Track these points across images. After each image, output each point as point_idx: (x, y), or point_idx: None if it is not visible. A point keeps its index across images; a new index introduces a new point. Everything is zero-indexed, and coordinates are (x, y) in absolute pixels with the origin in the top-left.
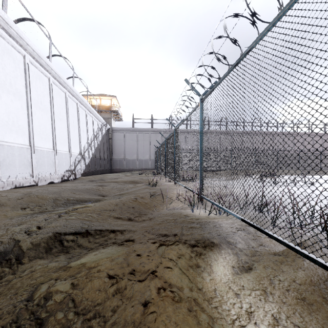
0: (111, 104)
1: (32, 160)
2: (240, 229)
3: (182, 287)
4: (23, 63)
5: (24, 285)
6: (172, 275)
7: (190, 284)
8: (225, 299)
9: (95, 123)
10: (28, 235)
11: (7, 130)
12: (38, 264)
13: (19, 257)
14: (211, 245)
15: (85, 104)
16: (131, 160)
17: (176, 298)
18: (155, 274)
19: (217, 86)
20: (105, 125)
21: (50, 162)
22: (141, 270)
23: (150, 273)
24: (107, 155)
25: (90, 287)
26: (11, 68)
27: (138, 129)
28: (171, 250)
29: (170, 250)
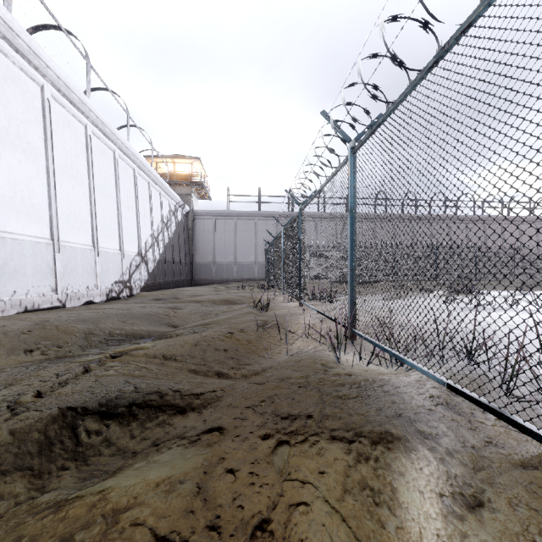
0: (193, 171)
1: (56, 264)
2: (439, 402)
3: None
4: (41, 98)
5: None
6: (309, 537)
7: None
8: None
9: (164, 203)
10: (10, 413)
11: (11, 212)
12: (16, 483)
13: None
14: (387, 444)
15: (148, 171)
16: (225, 265)
17: None
18: (268, 533)
19: (386, 117)
20: (182, 207)
21: (87, 268)
22: (234, 521)
23: (256, 530)
24: (186, 255)
25: None
26: (19, 106)
27: (236, 213)
28: (304, 460)
29: (300, 459)
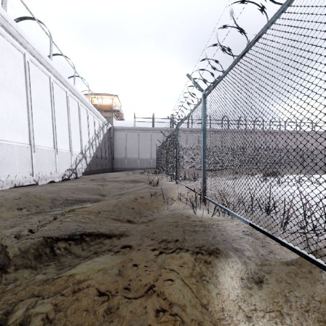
0: (113, 103)
1: (32, 159)
2: (247, 233)
3: (184, 306)
4: (23, 61)
5: (1, 303)
6: (173, 292)
7: (194, 302)
8: (235, 321)
9: (96, 122)
10: (17, 240)
11: (6, 129)
12: (24, 273)
13: (5, 265)
14: (216, 253)
15: (87, 103)
16: (132, 159)
17: (178, 322)
18: (153, 290)
19: (221, 79)
20: (107, 124)
21: (51, 161)
22: (137, 285)
23: (147, 289)
24: (109, 154)
25: (76, 308)
26: (11, 66)
27: (139, 128)
28: (172, 260)
29: (171, 259)
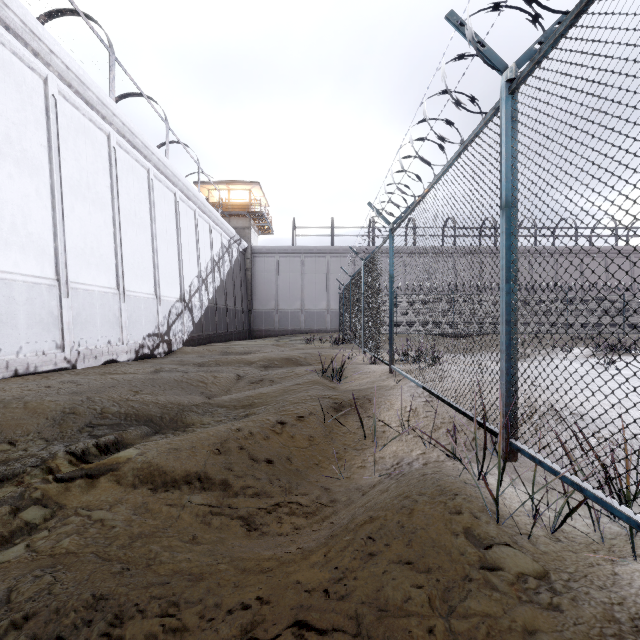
0: (251, 200)
1: (62, 312)
2: None
3: None
4: (44, 95)
5: None
6: None
7: None
8: None
9: (215, 237)
10: None
11: None
12: None
13: None
14: None
15: (194, 197)
16: (290, 313)
17: None
18: None
19: None
20: (238, 242)
21: (109, 317)
22: None
23: None
24: (242, 302)
25: None
26: (10, 102)
27: (303, 250)
28: None
29: None
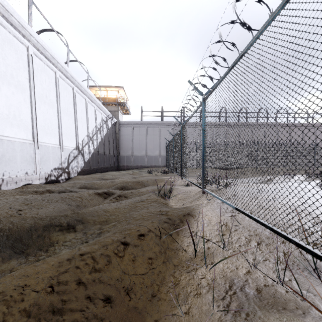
0: (119, 96)
1: None
2: None
3: None
4: None
5: None
6: None
7: None
8: None
9: (98, 115)
10: None
11: None
12: None
13: None
14: None
15: (85, 91)
16: (139, 157)
17: None
18: None
19: None
20: (111, 118)
21: (26, 158)
22: None
23: None
24: (114, 150)
25: None
26: None
27: (146, 123)
28: None
29: None
